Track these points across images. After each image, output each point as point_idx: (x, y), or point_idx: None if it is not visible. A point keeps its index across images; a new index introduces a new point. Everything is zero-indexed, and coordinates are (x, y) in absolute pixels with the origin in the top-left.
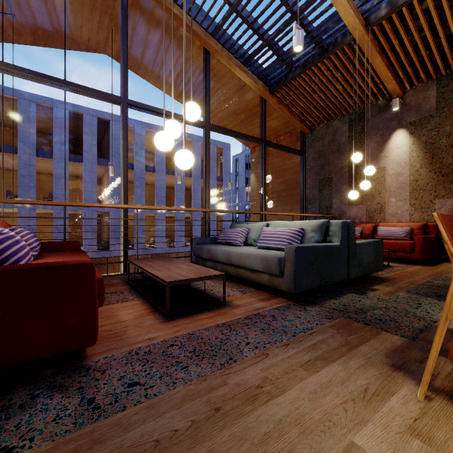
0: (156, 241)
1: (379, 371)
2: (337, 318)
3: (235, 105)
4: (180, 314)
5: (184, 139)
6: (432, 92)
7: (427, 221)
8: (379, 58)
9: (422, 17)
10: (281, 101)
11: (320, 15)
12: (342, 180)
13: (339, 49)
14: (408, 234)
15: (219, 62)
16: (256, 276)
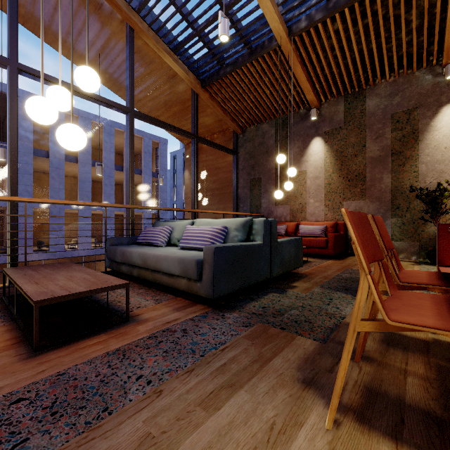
0: (79, 241)
1: (289, 393)
2: (255, 324)
3: (166, 96)
4: (58, 343)
5: (71, 110)
6: (341, 107)
7: (337, 220)
8: (300, 68)
9: (333, 36)
10: (213, 98)
11: (248, 14)
12: (270, 181)
13: (266, 53)
14: (323, 232)
15: (146, 44)
16: (174, 281)
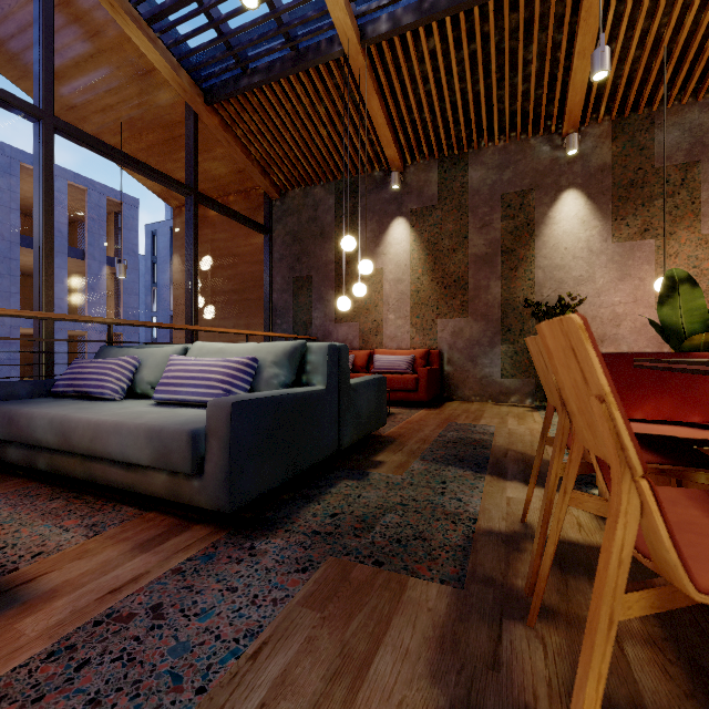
0: None
1: None
2: (322, 561)
3: (133, 108)
4: None
5: None
6: (435, 175)
7: (429, 348)
8: (377, 101)
9: (428, 59)
10: (228, 127)
11: None
12: (328, 283)
13: (323, 64)
14: (410, 365)
15: None
16: (138, 478)
